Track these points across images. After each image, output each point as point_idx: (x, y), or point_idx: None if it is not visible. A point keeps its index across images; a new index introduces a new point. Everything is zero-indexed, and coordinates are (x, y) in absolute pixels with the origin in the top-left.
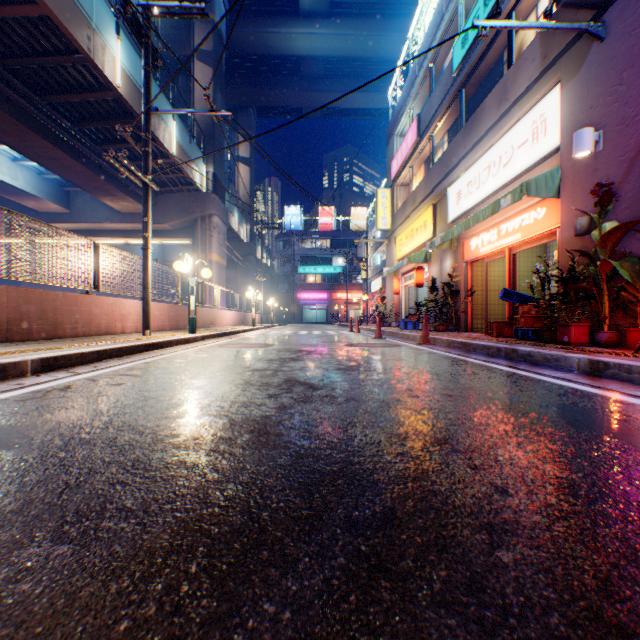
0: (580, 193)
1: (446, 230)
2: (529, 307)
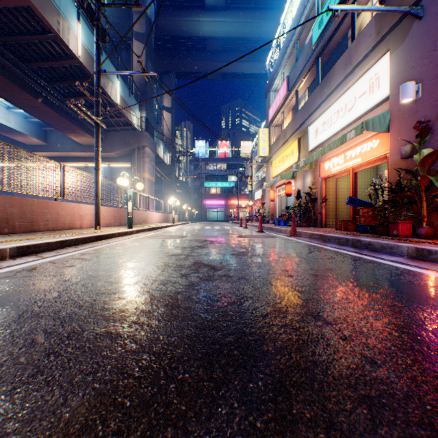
0: (404, 128)
1: (307, 156)
2: (367, 210)
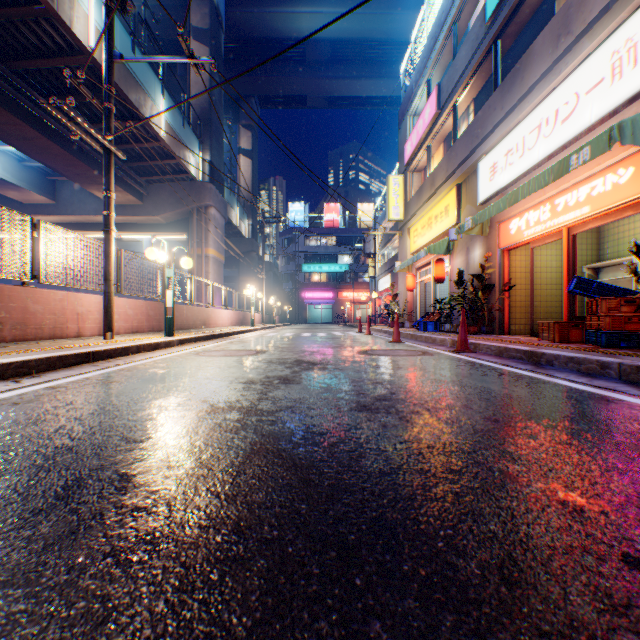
0: None
1: (474, 214)
2: (618, 302)
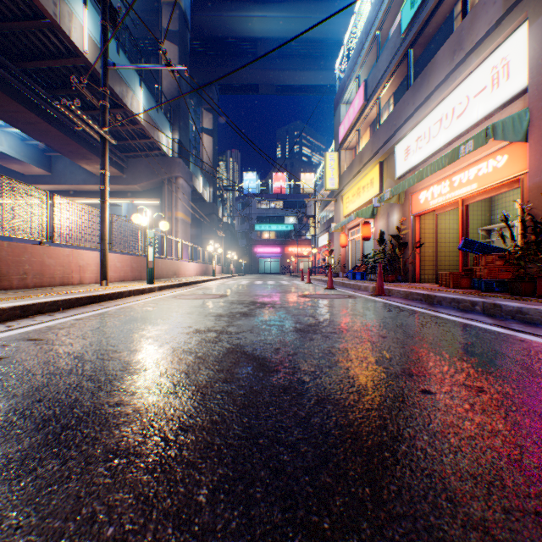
0: None
1: (393, 186)
2: (493, 257)
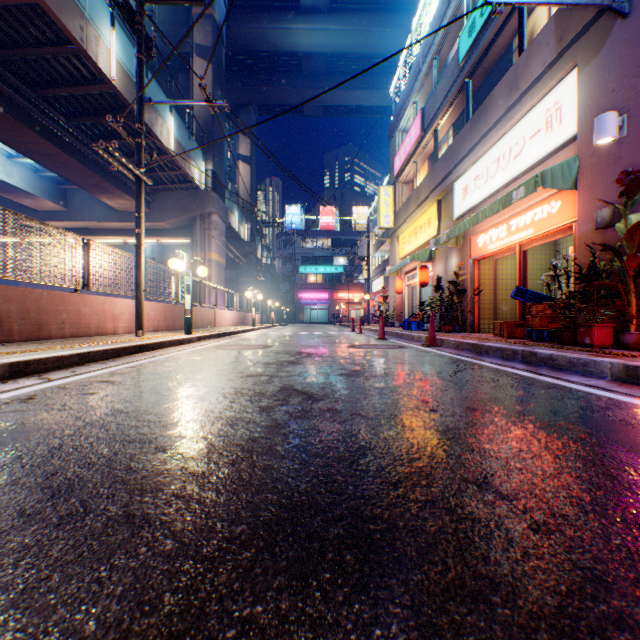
0: (601, 183)
1: (451, 227)
2: (544, 306)
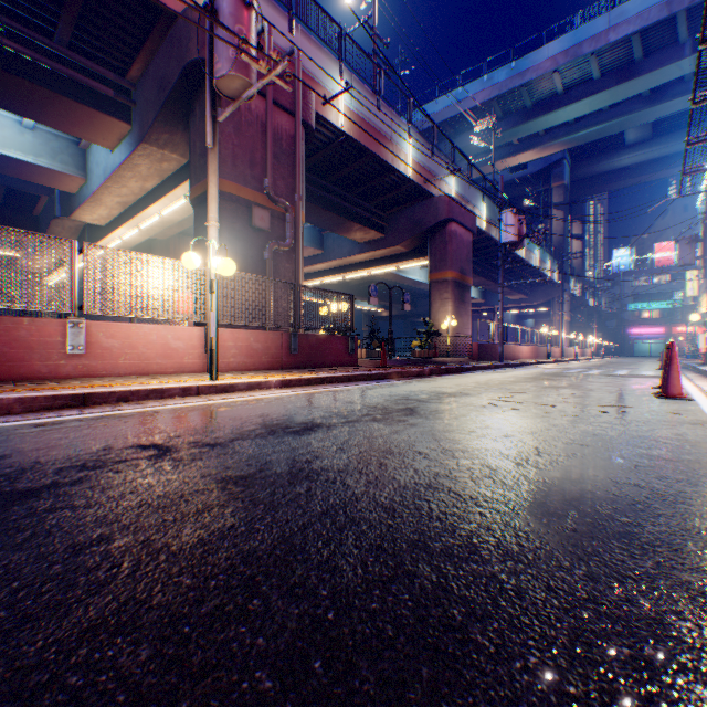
0: None
1: None
2: None
